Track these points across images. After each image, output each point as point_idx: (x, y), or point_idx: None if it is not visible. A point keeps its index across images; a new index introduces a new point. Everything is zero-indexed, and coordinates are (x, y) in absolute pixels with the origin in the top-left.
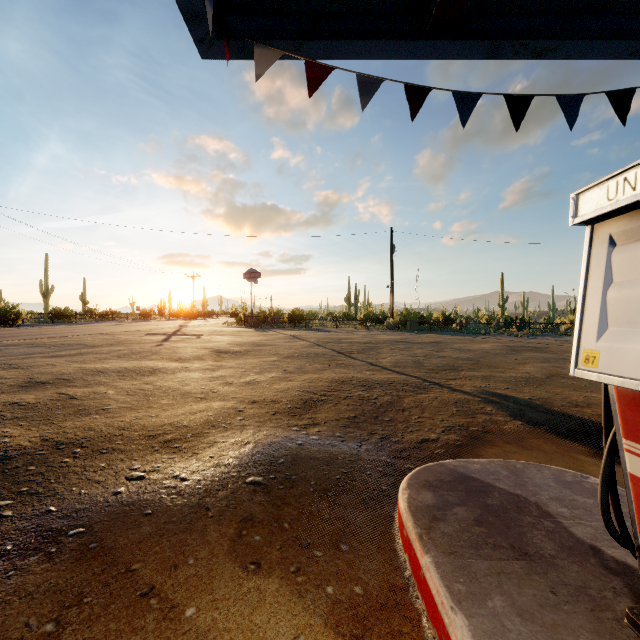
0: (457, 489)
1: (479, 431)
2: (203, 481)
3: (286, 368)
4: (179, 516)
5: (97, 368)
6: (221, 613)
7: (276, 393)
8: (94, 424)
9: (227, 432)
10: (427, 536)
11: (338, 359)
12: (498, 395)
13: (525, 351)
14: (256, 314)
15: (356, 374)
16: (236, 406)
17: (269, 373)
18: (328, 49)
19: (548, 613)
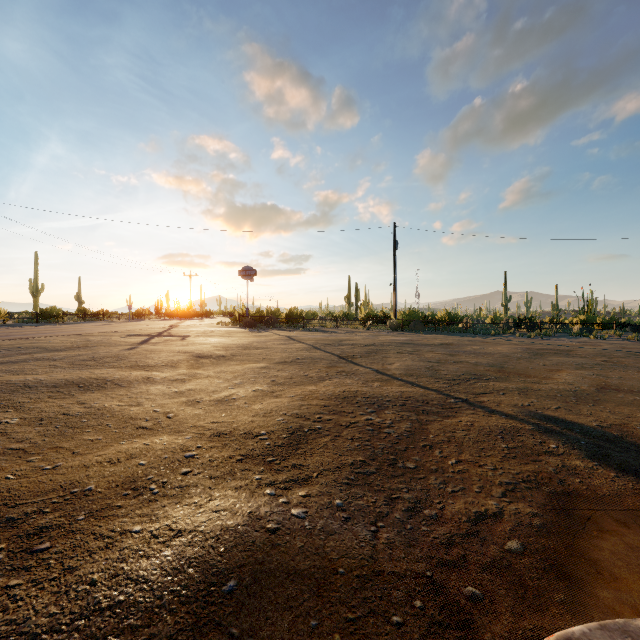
0: None
1: (559, 492)
2: None
3: (274, 378)
4: None
5: (26, 381)
6: None
7: (253, 418)
8: None
9: (152, 505)
10: None
11: (338, 365)
12: (554, 420)
13: (549, 355)
14: (252, 314)
15: (360, 387)
16: (188, 445)
17: (252, 385)
18: None
19: None
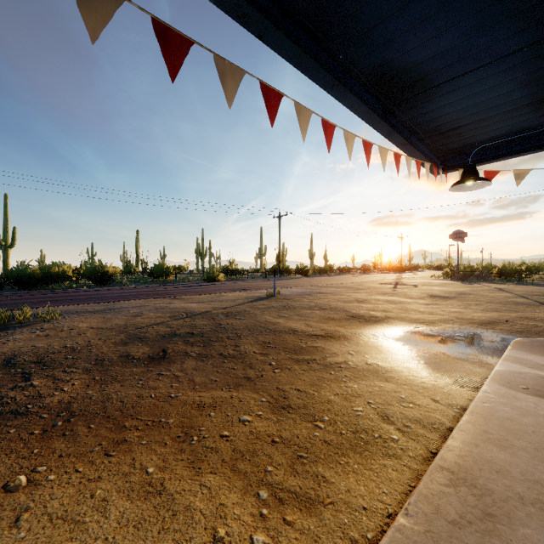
0: (543, 342)
1: None
2: (439, 332)
3: (483, 308)
4: (433, 335)
5: (375, 298)
6: (449, 345)
7: (473, 317)
8: (393, 314)
9: (446, 324)
10: (515, 343)
11: (536, 307)
12: None
13: None
14: (462, 269)
15: (543, 316)
16: (449, 318)
17: (470, 309)
18: (497, 160)
19: (538, 351)
